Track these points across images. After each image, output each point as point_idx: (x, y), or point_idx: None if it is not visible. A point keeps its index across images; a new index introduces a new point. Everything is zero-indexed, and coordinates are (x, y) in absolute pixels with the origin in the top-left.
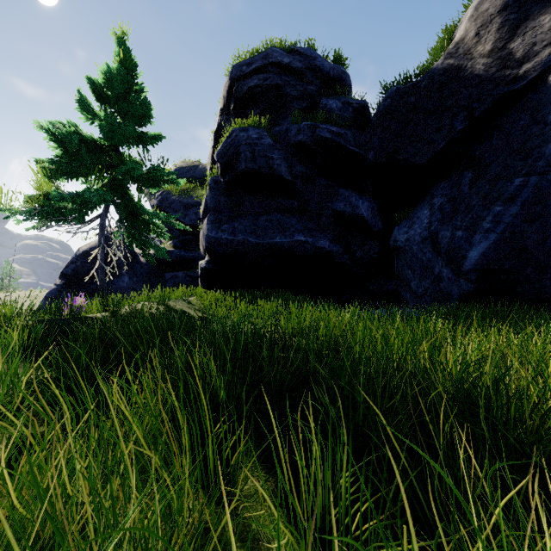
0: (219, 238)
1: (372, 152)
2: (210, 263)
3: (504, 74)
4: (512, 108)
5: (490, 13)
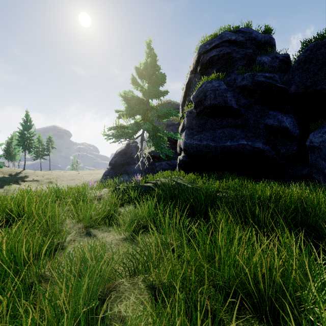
0: (191, 144)
1: (293, 86)
2: (185, 157)
3: None
4: None
5: None
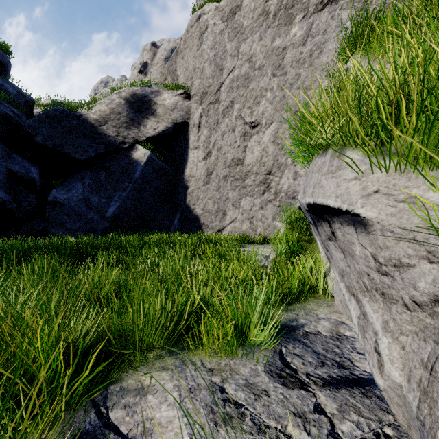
0: None
1: (41, 137)
2: None
3: (119, 138)
4: (121, 152)
5: (115, 110)
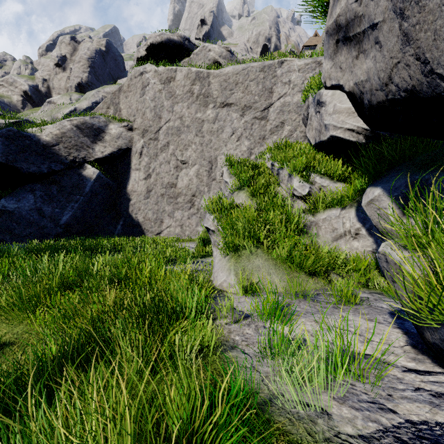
0: None
1: None
2: None
3: (70, 158)
4: (71, 169)
5: (67, 135)
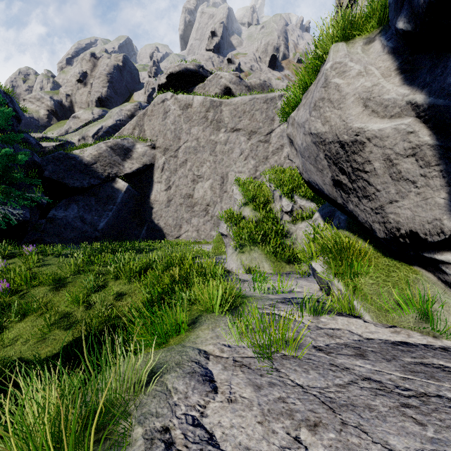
0: None
1: (48, 172)
2: None
3: (105, 174)
4: (105, 183)
5: (103, 155)
